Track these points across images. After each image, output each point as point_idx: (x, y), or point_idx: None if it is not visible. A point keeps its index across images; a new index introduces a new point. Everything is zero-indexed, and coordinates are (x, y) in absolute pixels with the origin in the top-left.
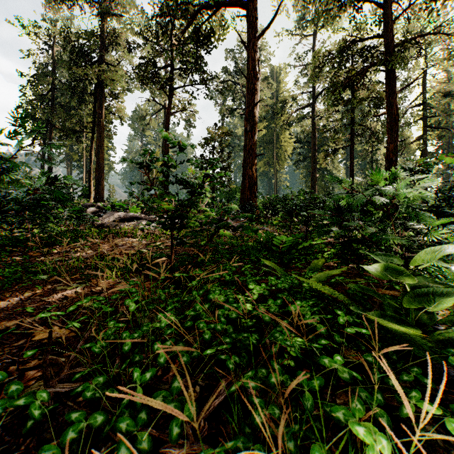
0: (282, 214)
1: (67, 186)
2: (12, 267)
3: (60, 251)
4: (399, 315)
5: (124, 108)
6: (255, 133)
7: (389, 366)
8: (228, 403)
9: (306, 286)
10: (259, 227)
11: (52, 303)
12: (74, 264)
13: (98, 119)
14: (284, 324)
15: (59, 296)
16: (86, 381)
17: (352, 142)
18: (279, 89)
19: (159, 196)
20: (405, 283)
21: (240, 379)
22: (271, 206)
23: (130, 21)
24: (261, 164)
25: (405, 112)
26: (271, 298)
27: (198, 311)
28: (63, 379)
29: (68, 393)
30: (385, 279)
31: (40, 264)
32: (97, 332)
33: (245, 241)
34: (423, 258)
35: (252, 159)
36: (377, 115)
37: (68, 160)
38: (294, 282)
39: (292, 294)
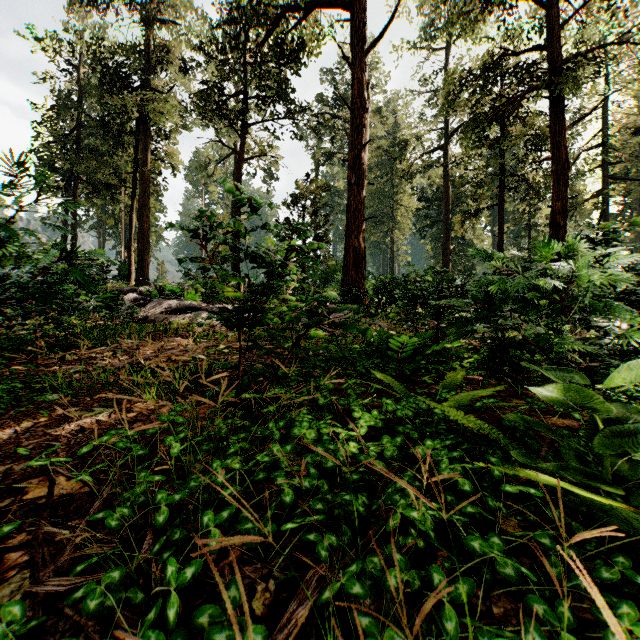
0: (402, 303)
1: (96, 263)
2: (9, 382)
3: (81, 357)
4: (584, 462)
5: (178, 153)
6: (363, 187)
7: (577, 553)
8: (320, 612)
9: (438, 413)
10: (369, 321)
11: (60, 439)
12: (99, 378)
13: (141, 168)
14: (410, 489)
15: (72, 427)
16: (98, 570)
17: (501, 200)
18: (396, 124)
19: (221, 279)
20: (593, 413)
21: (339, 569)
22: (385, 290)
23: (186, 30)
24: (371, 231)
25: (577, 156)
26: (386, 430)
27: (276, 455)
28: (62, 566)
29: (68, 592)
30: (563, 407)
31: (49, 377)
32: (123, 486)
33: (348, 342)
34: (625, 377)
35: (359, 224)
36: (538, 161)
37: (100, 227)
38: (420, 407)
39: (419, 426)
